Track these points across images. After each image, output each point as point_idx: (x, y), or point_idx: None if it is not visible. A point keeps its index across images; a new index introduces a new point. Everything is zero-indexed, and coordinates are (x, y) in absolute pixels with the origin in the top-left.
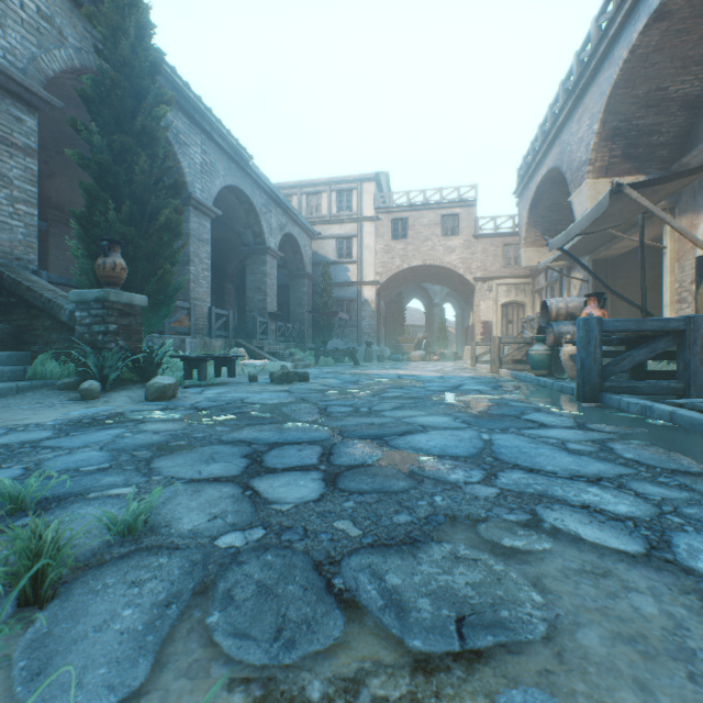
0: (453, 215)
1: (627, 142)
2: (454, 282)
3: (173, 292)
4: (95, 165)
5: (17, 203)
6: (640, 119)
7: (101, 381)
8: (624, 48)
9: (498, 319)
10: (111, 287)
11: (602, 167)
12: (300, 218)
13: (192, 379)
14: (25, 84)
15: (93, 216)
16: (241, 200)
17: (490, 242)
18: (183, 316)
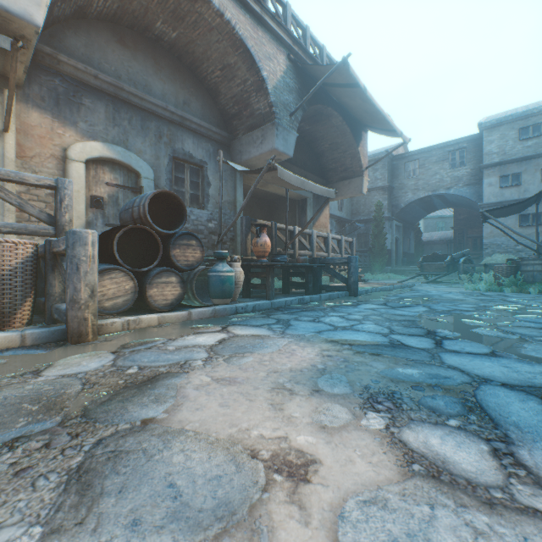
0: None
1: None
2: None
3: None
4: None
5: None
6: None
7: None
8: None
9: None
10: None
11: None
12: None
13: None
14: None
15: None
16: None
17: None
18: None
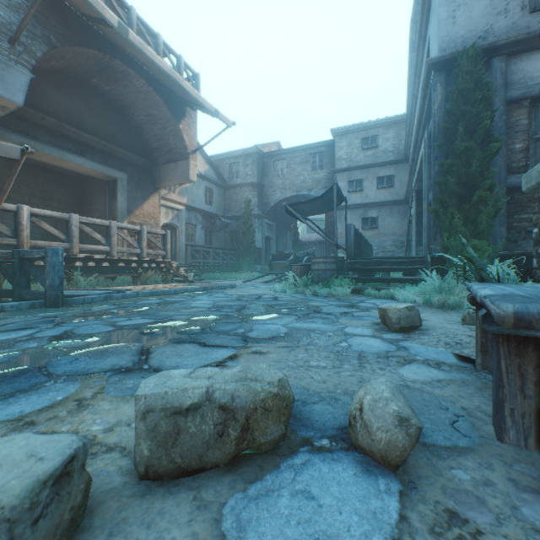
0: None
1: None
2: None
3: None
4: None
5: None
6: None
7: None
8: None
9: None
10: None
11: None
12: None
13: None
14: None
15: None
16: None
17: None
18: None
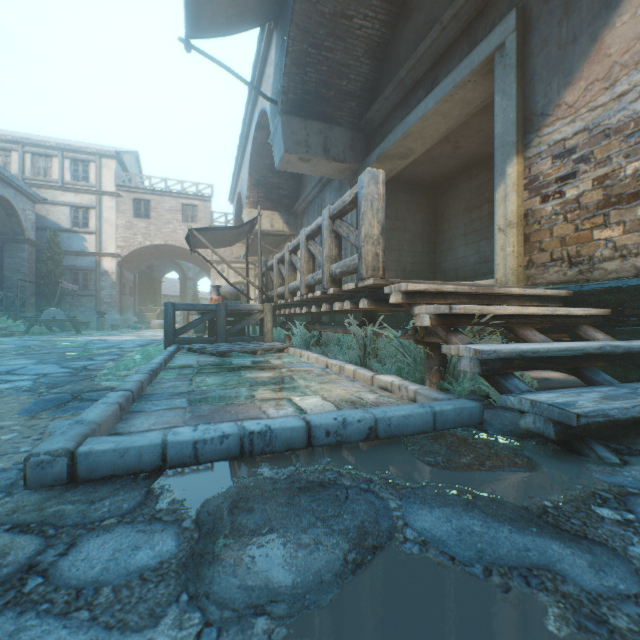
0: (193, 206)
1: (267, 190)
2: (198, 262)
3: None
4: None
5: None
6: (272, 178)
7: None
8: (252, 135)
9: None
10: None
11: (255, 202)
12: (15, 180)
13: None
14: None
15: None
16: None
17: None
18: None
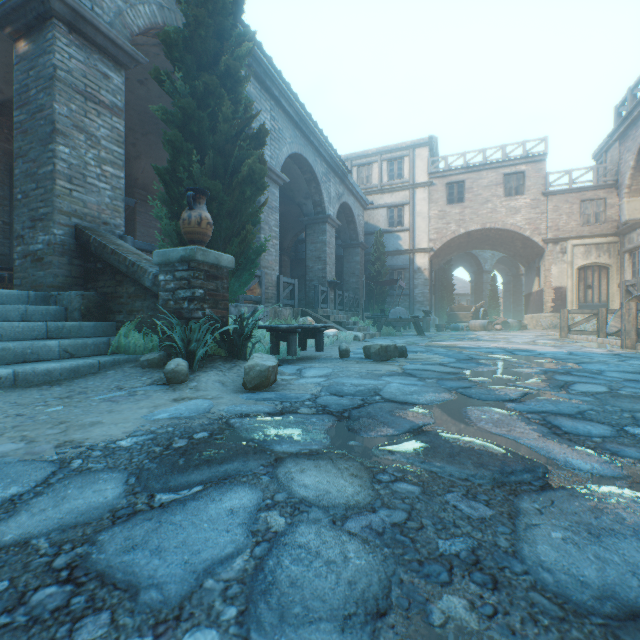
0: (517, 173)
1: None
2: (514, 246)
3: (254, 255)
4: (177, 112)
5: (103, 165)
6: None
7: (187, 358)
8: None
9: (573, 284)
10: (196, 245)
11: None
12: (355, 187)
13: (279, 353)
14: (111, 35)
15: (176, 172)
16: (303, 169)
17: (563, 199)
18: (254, 285)
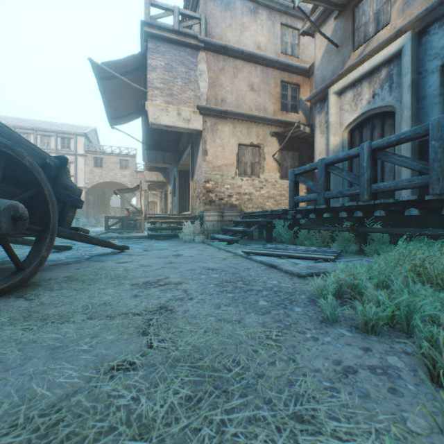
0: (126, 160)
1: None
2: None
3: None
4: None
5: None
6: None
7: None
8: None
9: None
10: None
11: (149, 168)
12: None
13: None
14: None
15: None
16: None
17: (143, 174)
18: None
